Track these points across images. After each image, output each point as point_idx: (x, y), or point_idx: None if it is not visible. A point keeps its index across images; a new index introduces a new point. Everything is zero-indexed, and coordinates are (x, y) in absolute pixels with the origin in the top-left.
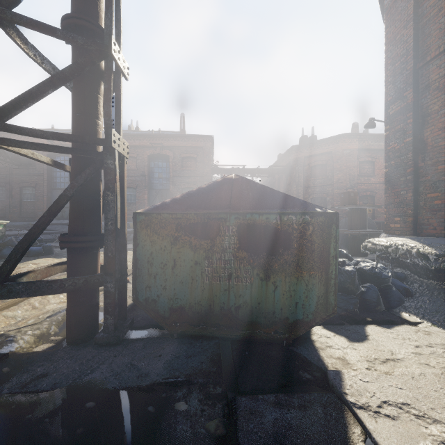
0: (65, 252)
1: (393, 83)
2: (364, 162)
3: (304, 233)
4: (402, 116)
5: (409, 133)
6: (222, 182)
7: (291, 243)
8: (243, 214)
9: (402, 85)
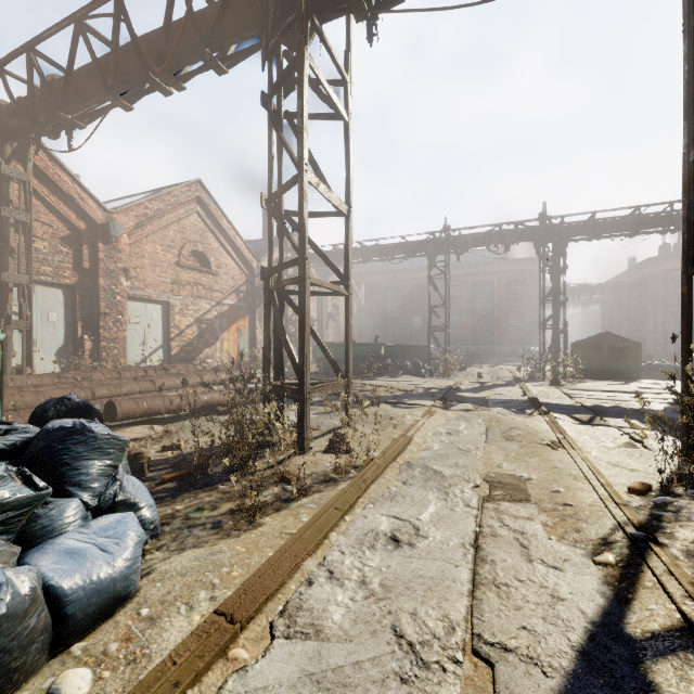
0: None
1: None
2: None
3: (630, 349)
4: None
5: None
6: (600, 333)
7: (626, 351)
8: (609, 343)
9: None
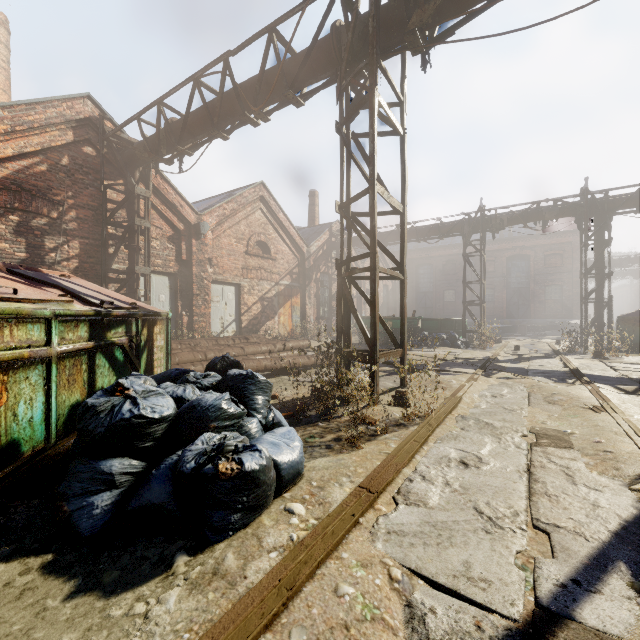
0: None
1: None
2: None
3: None
4: None
5: None
6: None
7: None
8: None
9: None
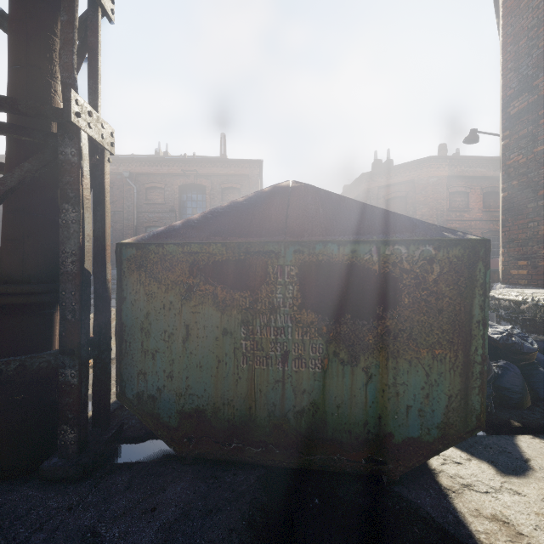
0: None
1: (515, 70)
2: (456, 193)
3: (422, 279)
4: (531, 115)
5: (543, 138)
6: (271, 193)
7: (398, 296)
8: (308, 244)
9: (530, 71)
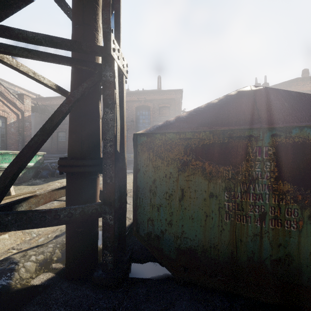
0: None
1: None
2: None
3: None
4: None
5: None
6: (237, 95)
7: None
8: (285, 129)
9: None
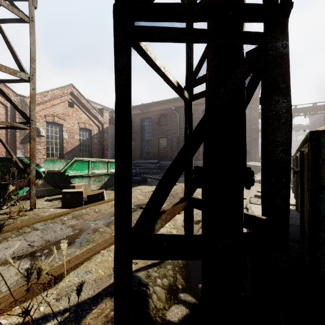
0: (152, 182)
1: None
2: None
3: None
4: None
5: None
6: None
7: None
8: None
9: None
